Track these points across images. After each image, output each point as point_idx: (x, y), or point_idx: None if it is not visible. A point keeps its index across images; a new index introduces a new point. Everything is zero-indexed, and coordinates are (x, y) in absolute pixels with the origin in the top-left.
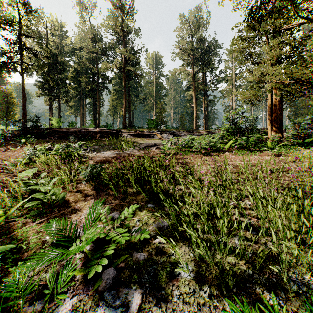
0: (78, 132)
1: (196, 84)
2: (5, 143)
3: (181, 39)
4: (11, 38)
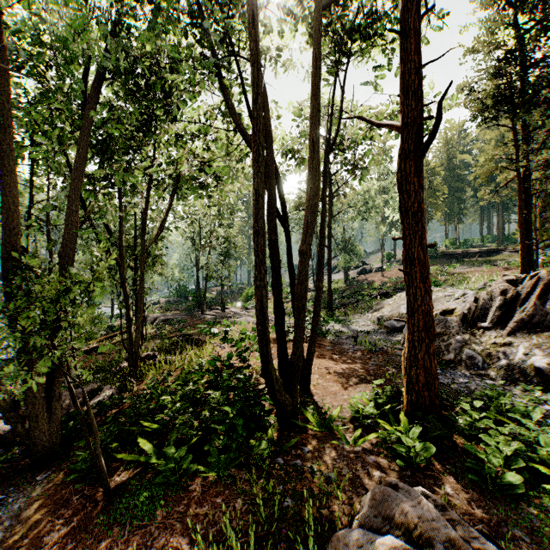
0: (461, 254)
1: None
2: None
3: None
4: None
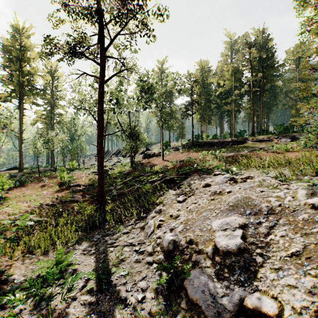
0: (219, 143)
1: None
2: (187, 151)
3: None
4: (189, 102)
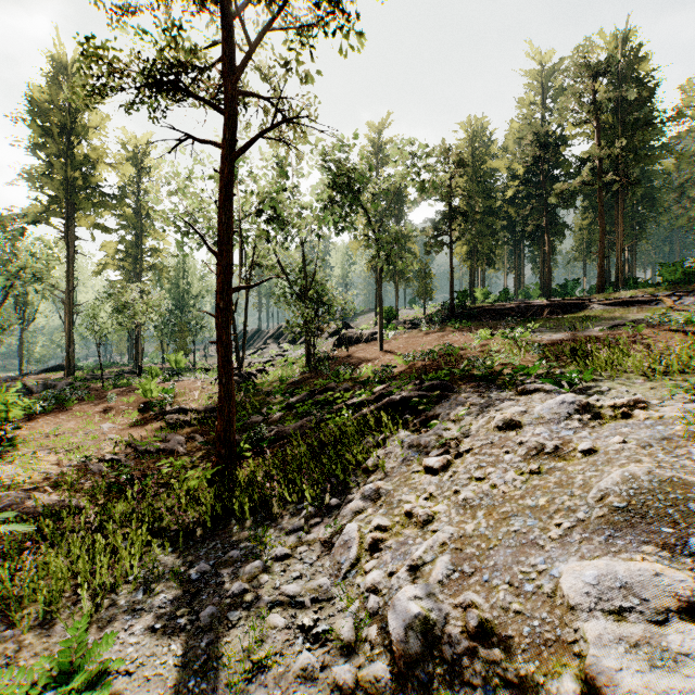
0: (516, 309)
1: None
2: (439, 329)
3: None
4: (443, 213)
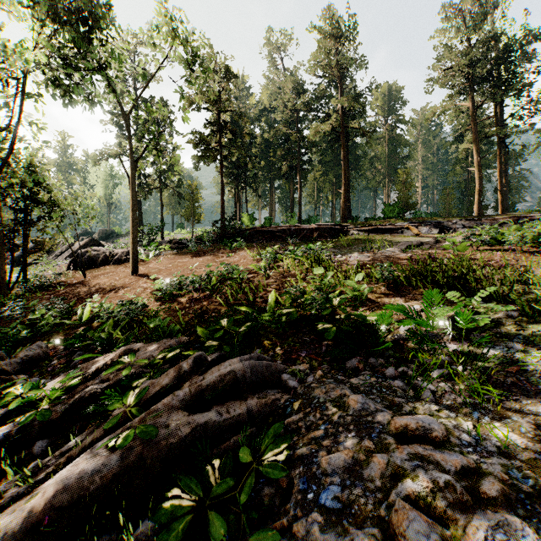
0: (288, 232)
1: (479, 127)
2: (211, 249)
3: (446, 50)
4: (215, 121)
